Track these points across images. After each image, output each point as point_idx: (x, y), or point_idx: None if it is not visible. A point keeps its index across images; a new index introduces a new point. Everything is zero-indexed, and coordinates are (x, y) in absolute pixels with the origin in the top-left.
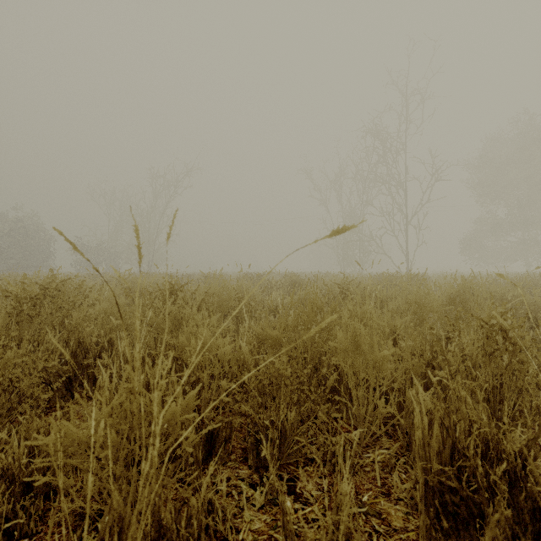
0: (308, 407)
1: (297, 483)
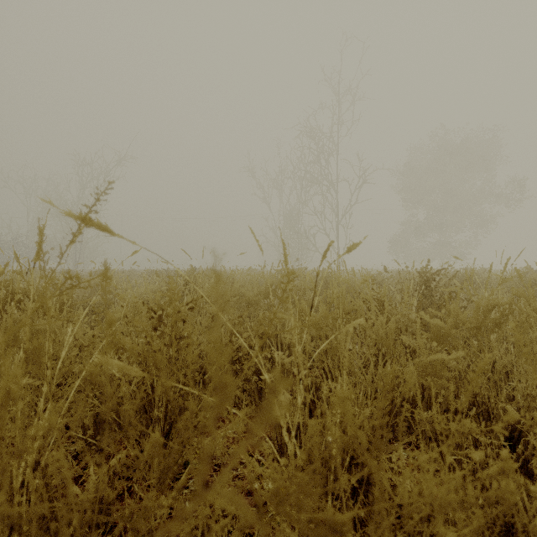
0: None
1: None
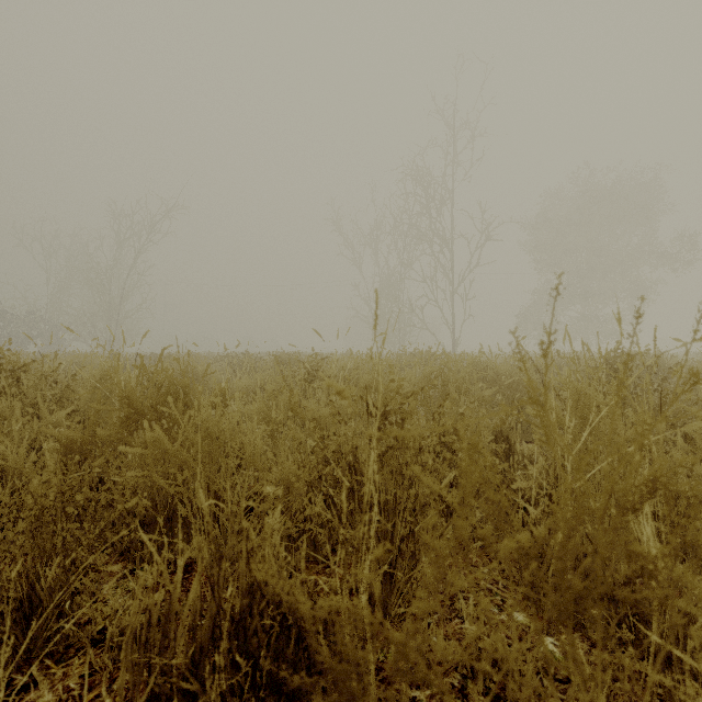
0: (76, 556)
1: (25, 695)
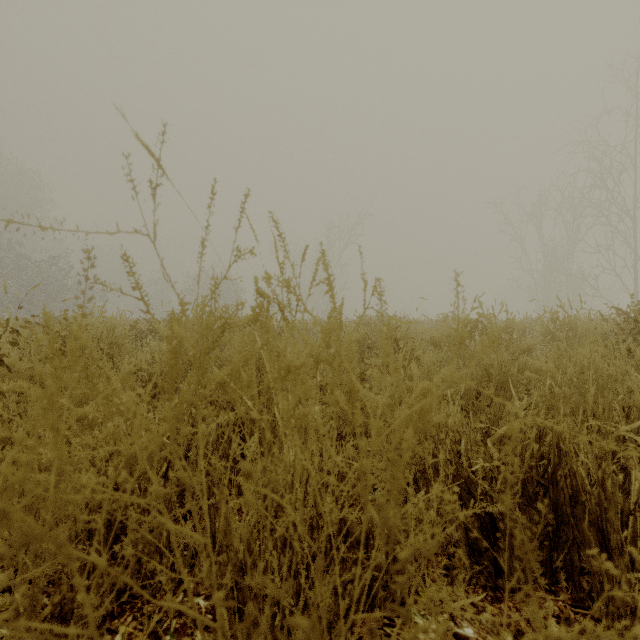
0: None
1: None
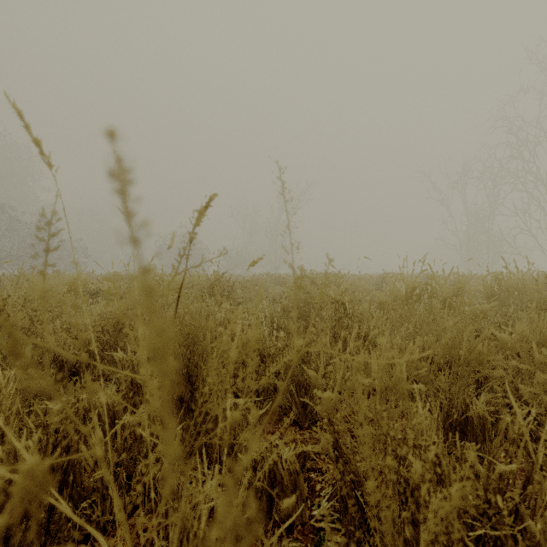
0: None
1: None
